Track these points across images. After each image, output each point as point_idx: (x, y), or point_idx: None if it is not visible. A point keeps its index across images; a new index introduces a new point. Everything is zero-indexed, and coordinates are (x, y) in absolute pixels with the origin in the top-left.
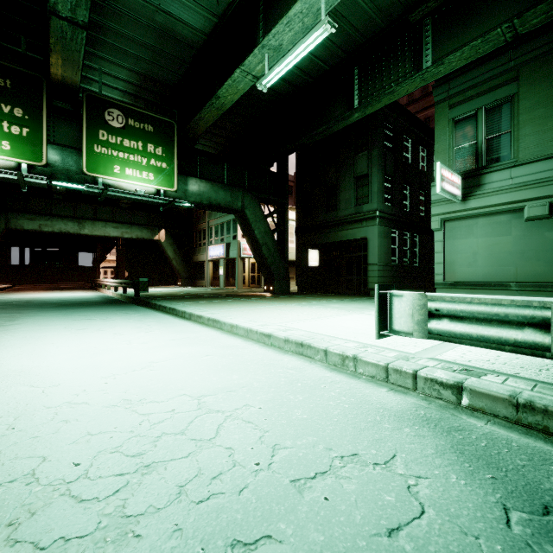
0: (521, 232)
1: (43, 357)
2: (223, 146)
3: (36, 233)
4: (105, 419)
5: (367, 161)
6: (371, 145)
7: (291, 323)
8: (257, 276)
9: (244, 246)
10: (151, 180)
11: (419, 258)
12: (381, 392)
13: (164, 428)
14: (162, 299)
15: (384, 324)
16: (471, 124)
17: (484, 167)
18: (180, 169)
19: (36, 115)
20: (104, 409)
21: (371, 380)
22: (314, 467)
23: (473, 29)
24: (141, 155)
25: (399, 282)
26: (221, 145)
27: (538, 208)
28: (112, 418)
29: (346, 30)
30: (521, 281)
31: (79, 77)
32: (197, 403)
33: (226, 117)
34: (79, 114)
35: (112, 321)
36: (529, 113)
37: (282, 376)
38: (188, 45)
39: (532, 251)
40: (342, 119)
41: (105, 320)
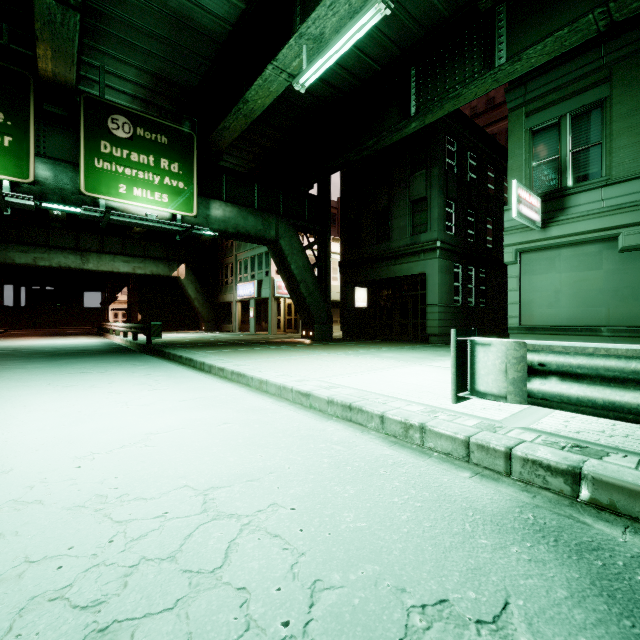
0: (614, 265)
1: (5, 426)
2: (253, 164)
3: (34, 269)
4: (60, 531)
5: (426, 181)
6: (431, 162)
7: (336, 378)
8: (294, 319)
9: (278, 284)
10: (165, 202)
11: (486, 298)
12: (465, 481)
13: (146, 548)
14: (178, 347)
15: (464, 383)
16: (552, 135)
17: (568, 186)
18: (200, 190)
19: (21, 120)
20: (63, 513)
21: (447, 459)
22: (379, 631)
23: (557, 17)
24: (152, 173)
25: (463, 326)
26: (251, 163)
27: (636, 236)
28: (71, 530)
29: (402, 20)
30: (614, 325)
31: (74, 74)
32: (202, 502)
33: (257, 128)
34: (76, 121)
35: (111, 375)
36: (624, 121)
37: (325, 454)
38: (210, 37)
39: (628, 289)
40: (396, 130)
41: (103, 373)
